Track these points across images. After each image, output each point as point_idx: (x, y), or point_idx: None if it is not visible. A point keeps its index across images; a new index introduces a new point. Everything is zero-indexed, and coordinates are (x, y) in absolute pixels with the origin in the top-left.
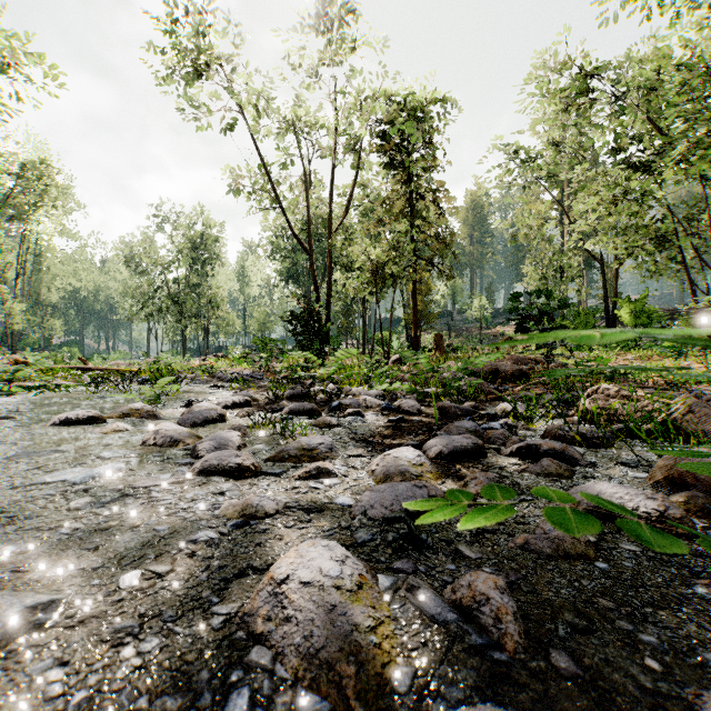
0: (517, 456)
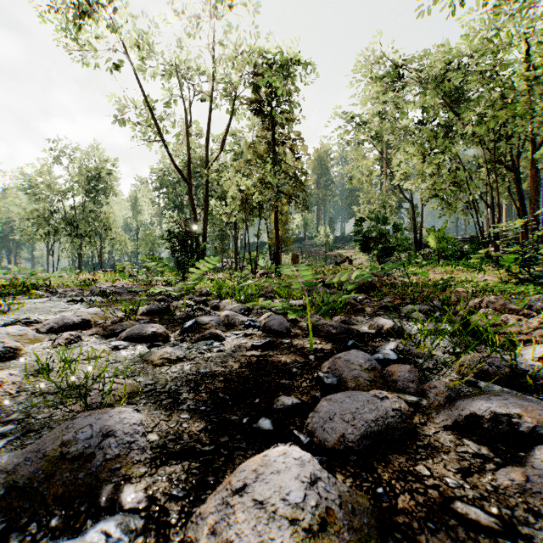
0: (470, 431)
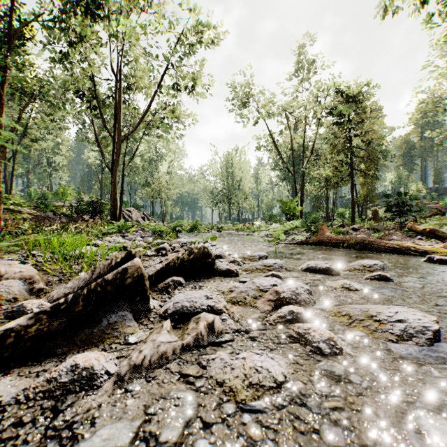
0: None
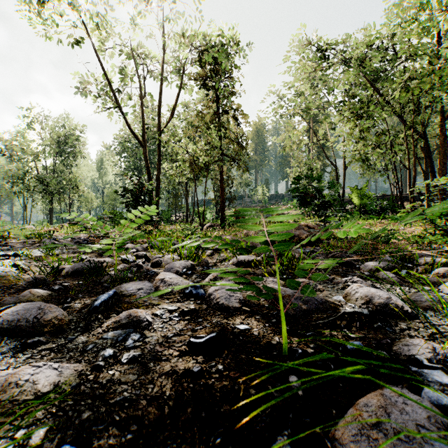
0: None
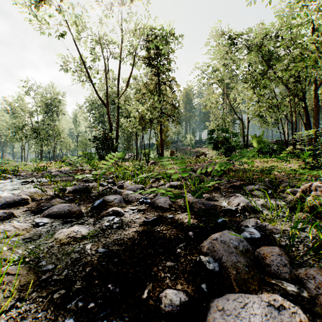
0: None
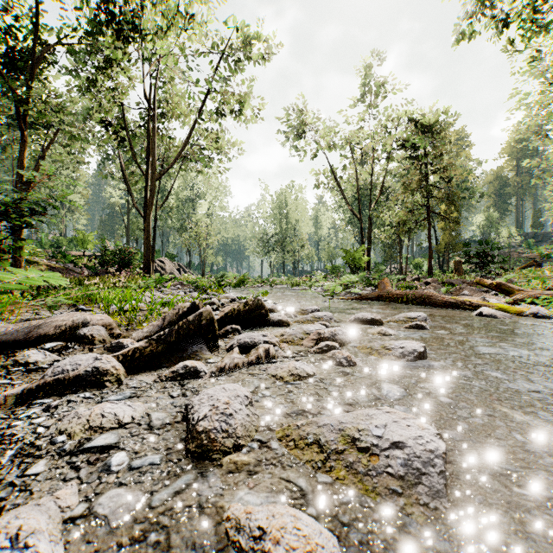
0: None
